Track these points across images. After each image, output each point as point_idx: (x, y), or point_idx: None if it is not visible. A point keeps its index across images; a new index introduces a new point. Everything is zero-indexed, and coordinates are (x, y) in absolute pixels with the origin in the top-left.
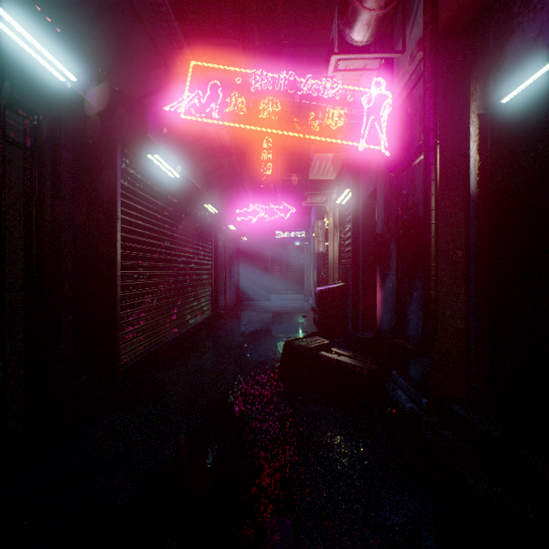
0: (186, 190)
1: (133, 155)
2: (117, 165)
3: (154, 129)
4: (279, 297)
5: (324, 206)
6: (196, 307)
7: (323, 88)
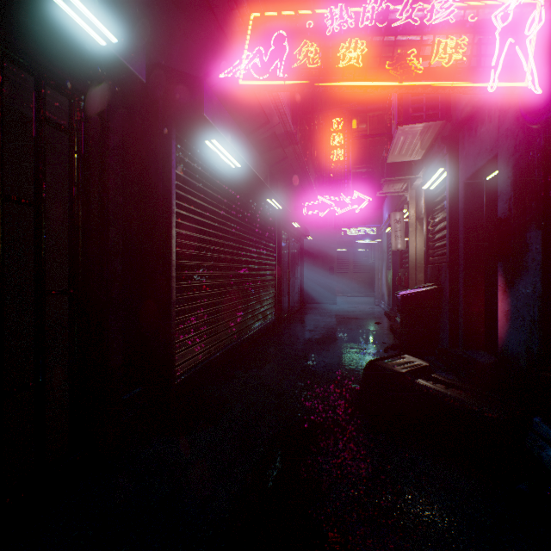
0: (248, 183)
1: (190, 143)
2: (172, 152)
3: (211, 108)
4: (345, 299)
5: (403, 195)
6: (258, 311)
7: (430, 12)
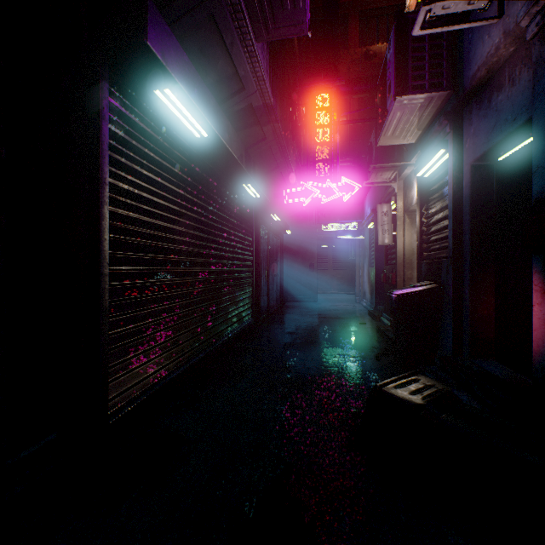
0: (219, 161)
1: (135, 94)
2: (102, 97)
3: (160, 38)
4: (325, 297)
5: (391, 186)
6: (232, 313)
7: None
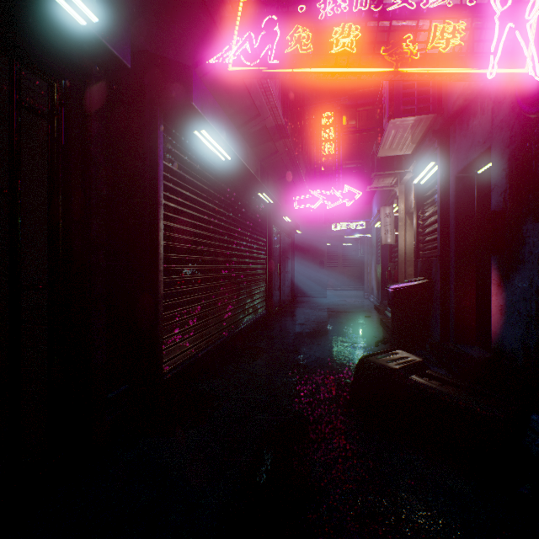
0: (238, 176)
1: (179, 134)
2: (160, 142)
3: (200, 97)
4: (335, 293)
5: (393, 190)
6: (249, 305)
7: None
